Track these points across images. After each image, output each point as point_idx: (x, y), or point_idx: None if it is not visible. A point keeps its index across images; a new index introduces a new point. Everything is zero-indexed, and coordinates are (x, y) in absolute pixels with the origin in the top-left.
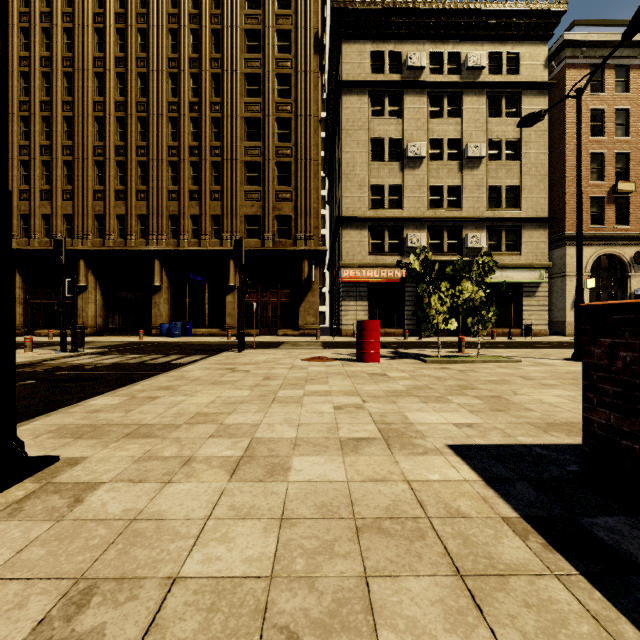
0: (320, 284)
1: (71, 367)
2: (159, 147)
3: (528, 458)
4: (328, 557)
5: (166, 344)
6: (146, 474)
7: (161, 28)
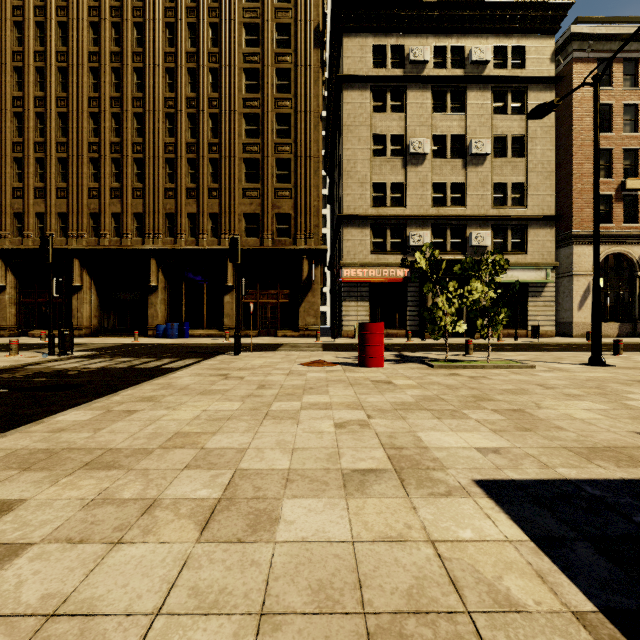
0: (320, 284)
1: (53, 373)
2: (155, 144)
3: (580, 502)
4: None
5: (161, 346)
6: (92, 529)
7: (157, 22)
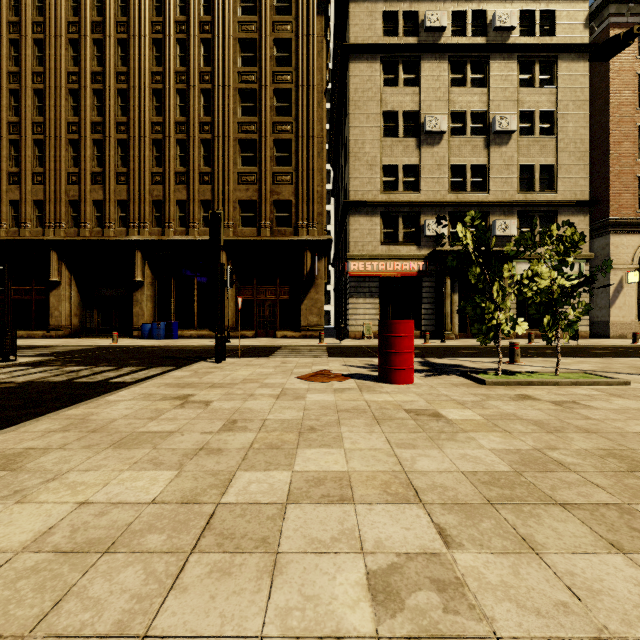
0: (324, 279)
1: None
2: (141, 123)
3: None
4: None
5: (138, 349)
6: None
7: None
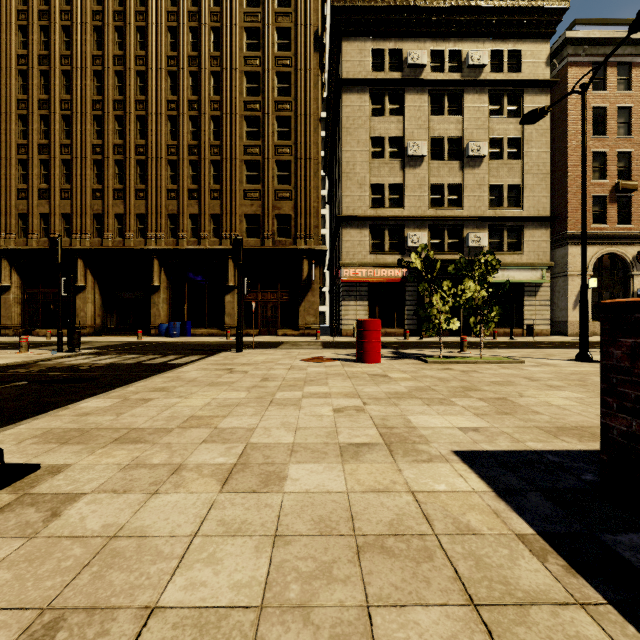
0: (320, 284)
1: (66, 368)
2: (158, 146)
3: (540, 466)
4: (326, 582)
5: (164, 344)
6: (132, 484)
7: (160, 26)
